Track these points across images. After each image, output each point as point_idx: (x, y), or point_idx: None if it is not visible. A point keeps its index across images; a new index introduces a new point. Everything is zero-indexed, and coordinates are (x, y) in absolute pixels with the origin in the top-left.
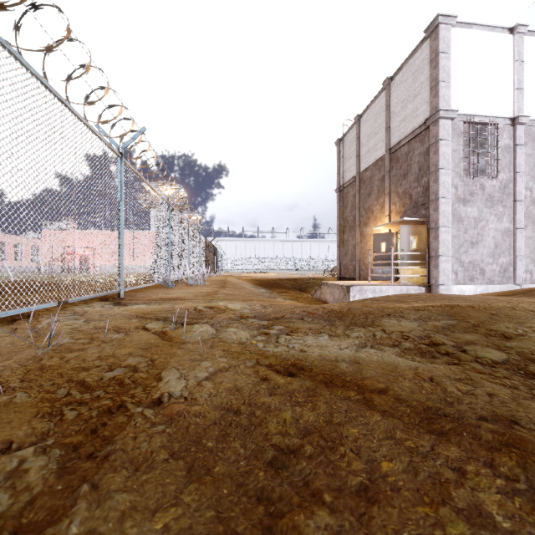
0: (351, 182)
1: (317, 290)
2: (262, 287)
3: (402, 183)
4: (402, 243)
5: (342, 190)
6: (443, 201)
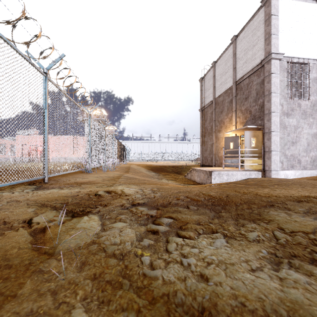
0: (209, 104)
1: (188, 173)
2: (153, 171)
3: (244, 103)
4: (246, 143)
5: (203, 109)
6: (274, 114)
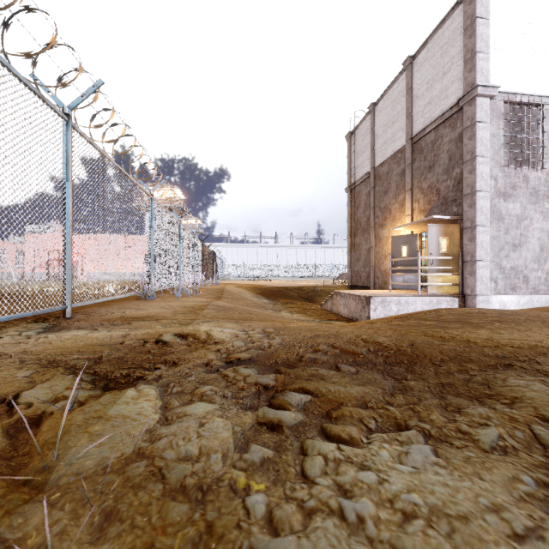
0: (364, 179)
1: (327, 300)
2: (264, 297)
3: (427, 177)
4: (430, 246)
5: (353, 188)
6: (481, 195)
